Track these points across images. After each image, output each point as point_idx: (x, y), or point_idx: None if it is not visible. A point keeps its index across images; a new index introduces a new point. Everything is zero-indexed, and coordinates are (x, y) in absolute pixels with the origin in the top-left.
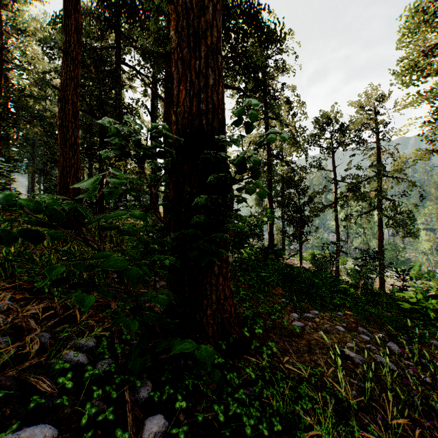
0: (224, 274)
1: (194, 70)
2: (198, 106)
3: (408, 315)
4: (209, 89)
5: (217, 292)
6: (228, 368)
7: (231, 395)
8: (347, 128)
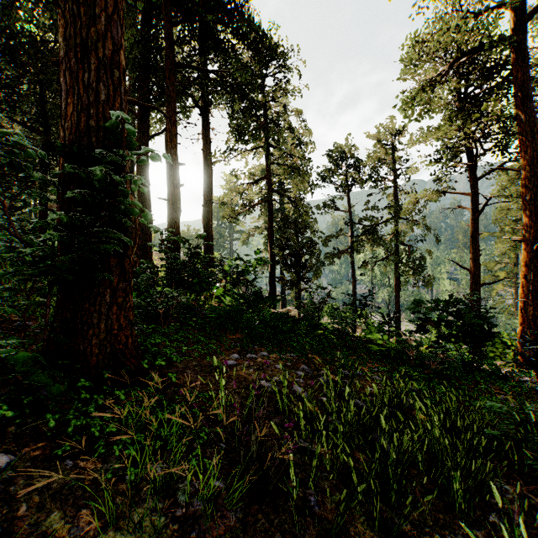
0: (120, 303)
1: (82, 82)
2: (87, 122)
3: (372, 357)
4: (101, 104)
5: (107, 321)
6: (106, 395)
7: (82, 410)
8: (361, 163)
